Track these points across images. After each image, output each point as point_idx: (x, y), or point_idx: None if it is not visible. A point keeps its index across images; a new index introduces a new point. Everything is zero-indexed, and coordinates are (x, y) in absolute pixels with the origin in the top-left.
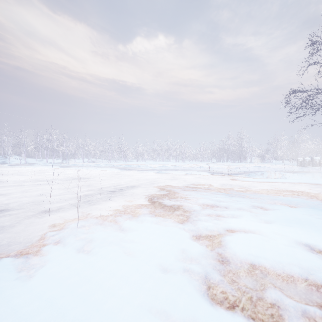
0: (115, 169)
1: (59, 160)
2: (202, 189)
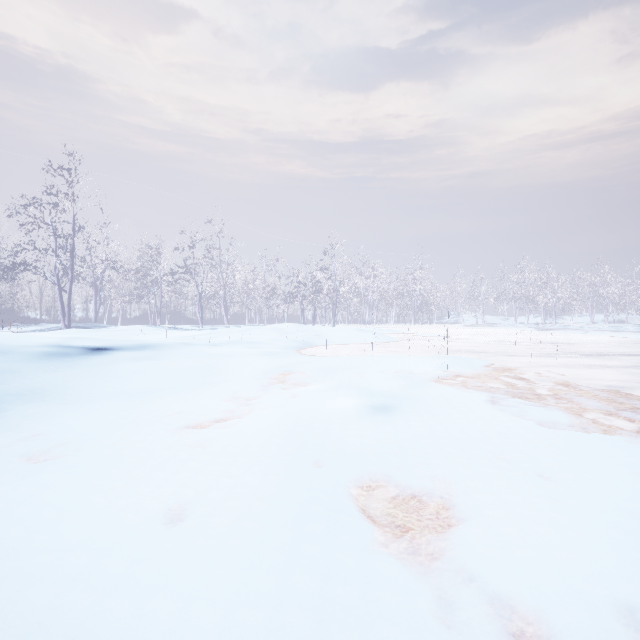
0: None
1: (538, 318)
2: None
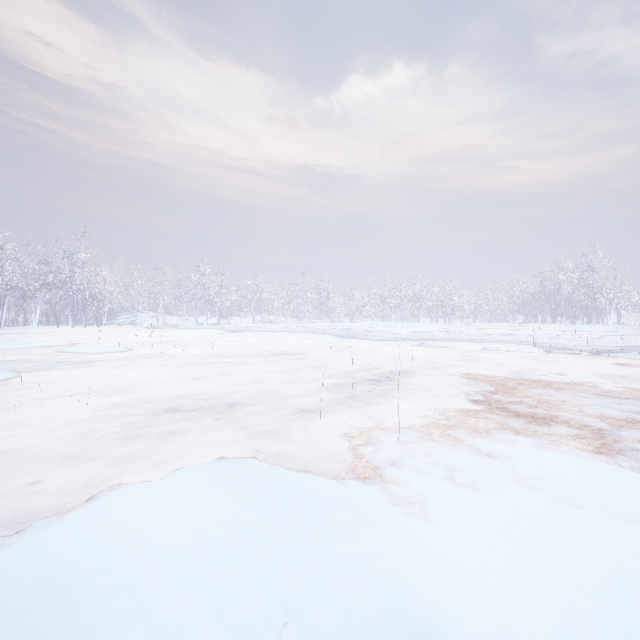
0: (329, 337)
1: (214, 318)
2: (562, 383)
